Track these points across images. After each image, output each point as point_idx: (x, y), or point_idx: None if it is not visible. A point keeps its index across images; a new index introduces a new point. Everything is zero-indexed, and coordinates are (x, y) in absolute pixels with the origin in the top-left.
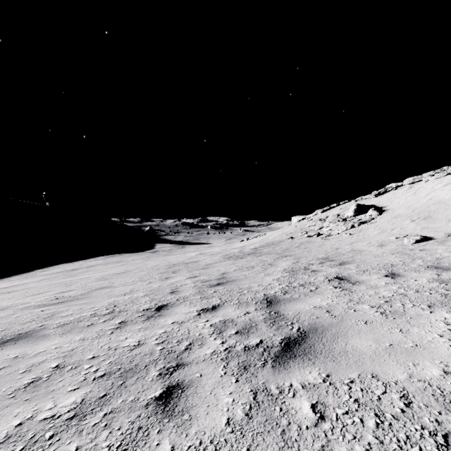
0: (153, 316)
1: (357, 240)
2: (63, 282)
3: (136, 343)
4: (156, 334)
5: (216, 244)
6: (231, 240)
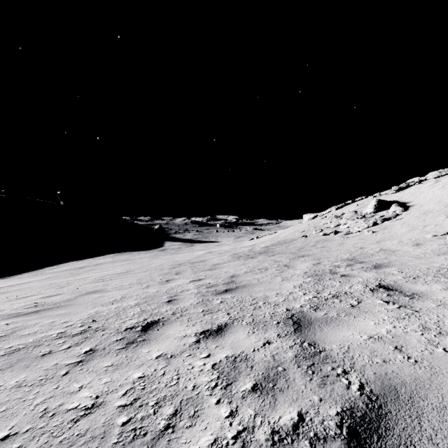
0: (135, 342)
1: (384, 238)
2: (58, 283)
3: (90, 402)
4: (128, 381)
5: (225, 243)
6: (240, 238)
